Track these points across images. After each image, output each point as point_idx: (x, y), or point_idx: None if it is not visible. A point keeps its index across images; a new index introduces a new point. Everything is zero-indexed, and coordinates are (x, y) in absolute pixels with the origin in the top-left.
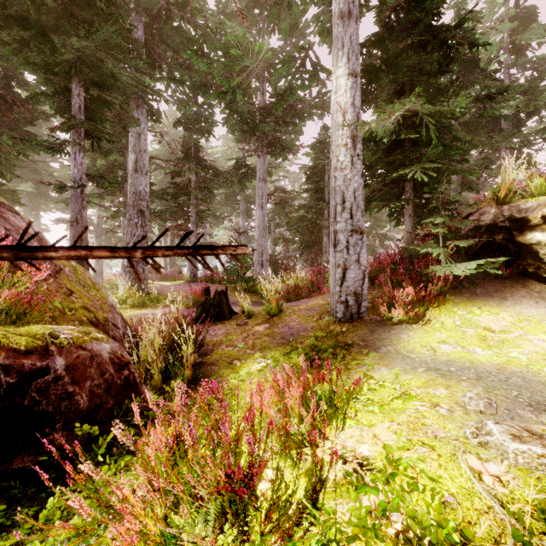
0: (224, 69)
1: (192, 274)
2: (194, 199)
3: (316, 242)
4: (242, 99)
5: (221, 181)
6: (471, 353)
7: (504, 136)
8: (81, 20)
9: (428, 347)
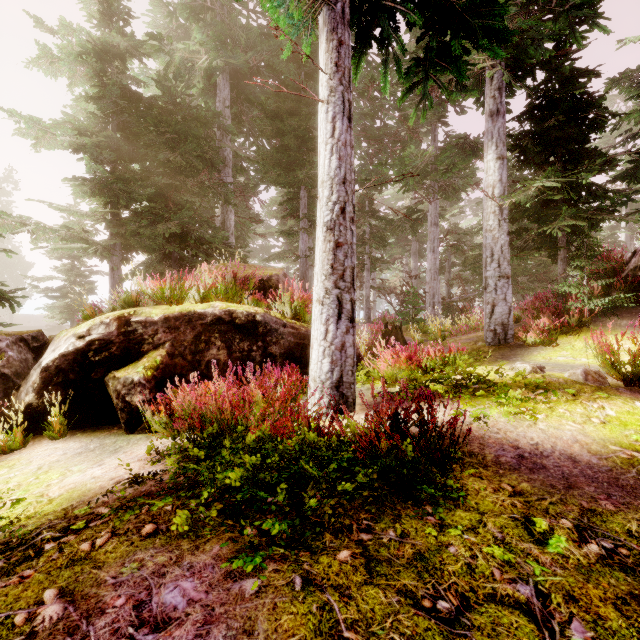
0: (400, 168)
1: (367, 316)
2: (368, 248)
3: None
4: (413, 182)
5: (393, 229)
6: (575, 360)
7: None
8: (305, 148)
9: (547, 358)
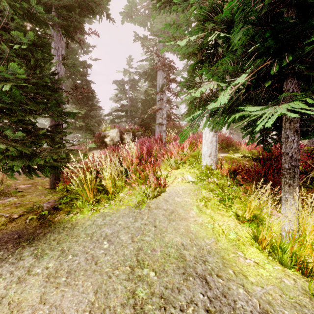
0: None
1: None
2: None
3: None
4: None
5: None
6: None
7: None
8: None
9: None
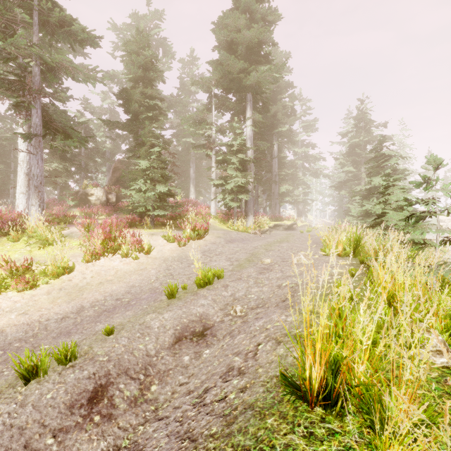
0: None
1: None
2: None
3: (0, 191)
4: None
5: None
6: None
7: (106, 159)
8: None
9: None
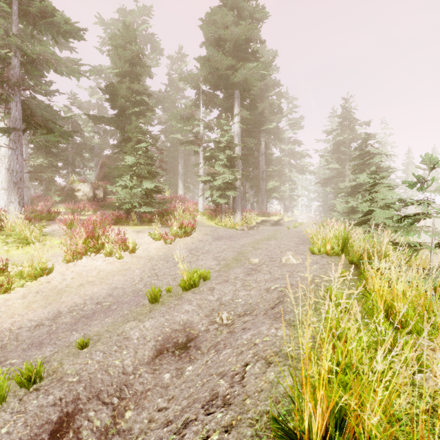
0: None
1: None
2: None
3: None
4: None
5: None
6: None
7: (94, 154)
8: None
9: None
